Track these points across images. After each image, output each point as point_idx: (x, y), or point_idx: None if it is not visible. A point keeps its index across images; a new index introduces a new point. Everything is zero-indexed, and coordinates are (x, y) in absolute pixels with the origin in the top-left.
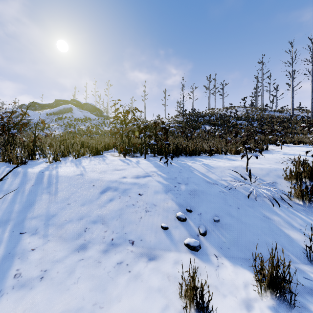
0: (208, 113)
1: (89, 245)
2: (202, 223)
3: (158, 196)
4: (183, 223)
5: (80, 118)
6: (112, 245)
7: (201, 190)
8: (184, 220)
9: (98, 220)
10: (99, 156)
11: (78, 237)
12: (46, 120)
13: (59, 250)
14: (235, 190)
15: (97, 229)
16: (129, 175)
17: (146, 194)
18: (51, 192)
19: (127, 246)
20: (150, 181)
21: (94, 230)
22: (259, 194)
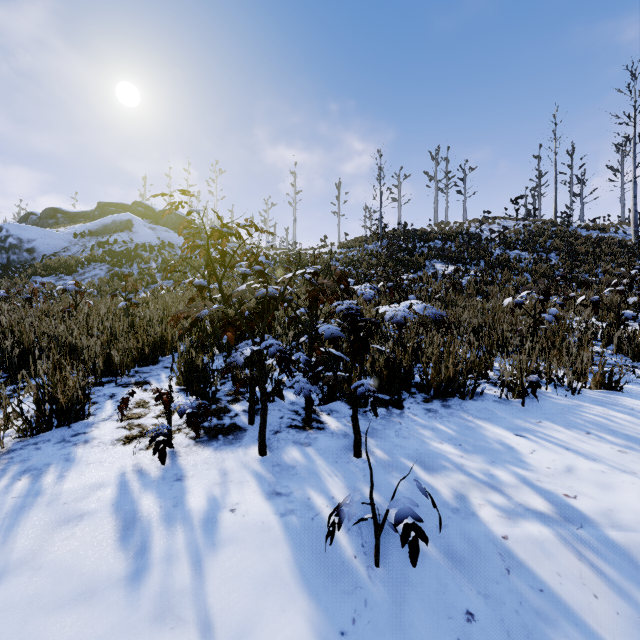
0: (437, 233)
1: None
2: None
3: None
4: None
5: (150, 244)
6: None
7: None
8: None
9: None
10: (46, 448)
11: None
12: (70, 249)
13: None
14: None
15: None
16: None
17: None
18: None
19: None
20: None
21: None
22: None
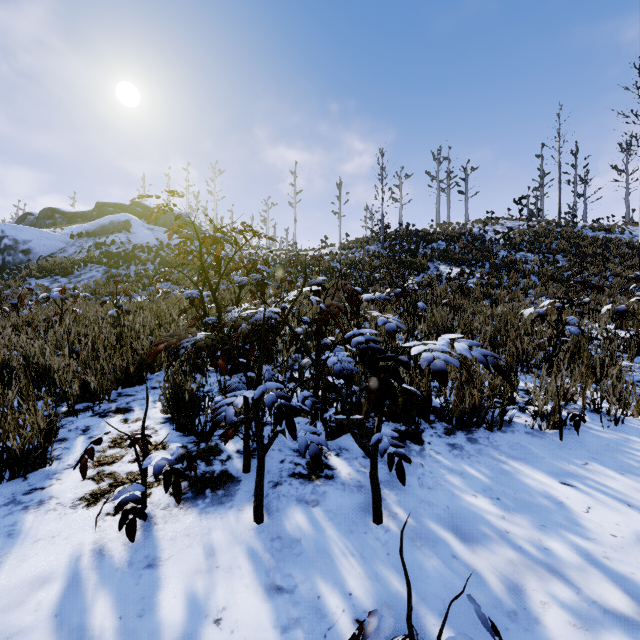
0: (440, 234)
1: None
2: None
3: None
4: None
5: (148, 245)
6: None
7: None
8: None
9: None
10: None
11: None
12: (67, 250)
13: None
14: None
15: None
16: None
17: None
18: None
19: None
20: None
21: None
22: None
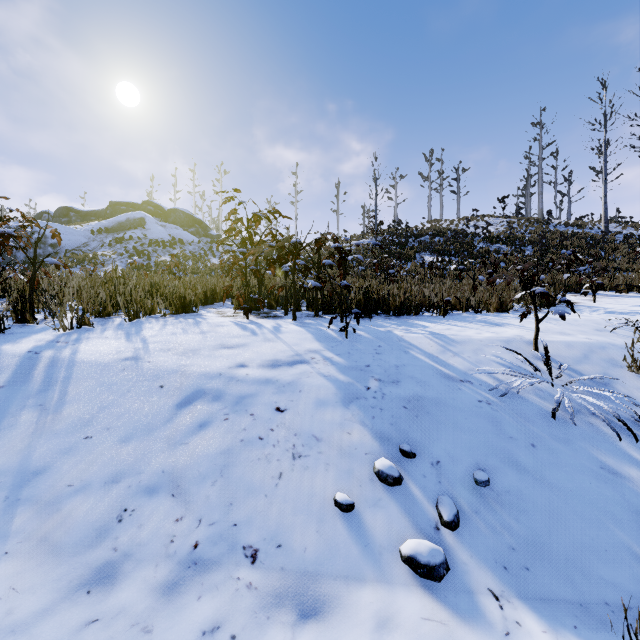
0: (428, 229)
1: (124, 568)
2: (444, 489)
3: (325, 415)
4: (394, 491)
5: (162, 240)
6: (194, 566)
7: (434, 399)
8: (397, 483)
9: (162, 484)
10: (188, 316)
11: (97, 540)
12: (90, 244)
13: (29, 587)
14: (517, 397)
15: (154, 513)
16: (255, 359)
17: (295, 409)
18: (47, 405)
19: (238, 567)
20: (307, 374)
21: (146, 515)
22: (576, 407)
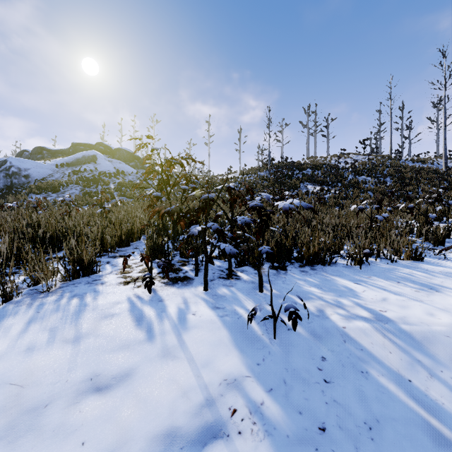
0: (309, 164)
1: None
2: None
3: None
4: None
5: (109, 172)
6: None
7: None
8: None
9: None
10: (81, 286)
11: None
12: (54, 175)
13: None
14: None
15: None
16: (135, 436)
17: None
18: None
19: None
20: None
21: None
22: None
